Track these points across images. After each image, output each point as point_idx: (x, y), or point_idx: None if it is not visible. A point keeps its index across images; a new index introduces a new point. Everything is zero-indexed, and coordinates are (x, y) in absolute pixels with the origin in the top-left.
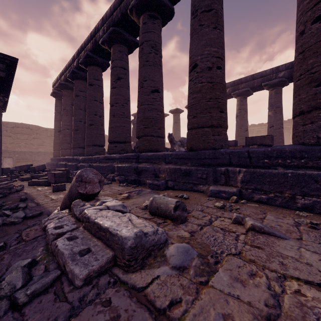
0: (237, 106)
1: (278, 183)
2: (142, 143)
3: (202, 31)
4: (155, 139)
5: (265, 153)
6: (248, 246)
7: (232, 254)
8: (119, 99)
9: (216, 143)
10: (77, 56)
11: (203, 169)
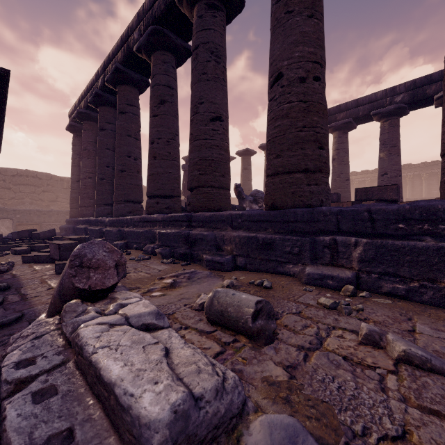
0: (334, 144)
1: (426, 264)
2: (196, 197)
3: (291, 21)
4: (216, 191)
5: (399, 213)
6: (414, 409)
7: (389, 436)
8: (163, 133)
9: (313, 197)
10: (102, 72)
11: (294, 238)
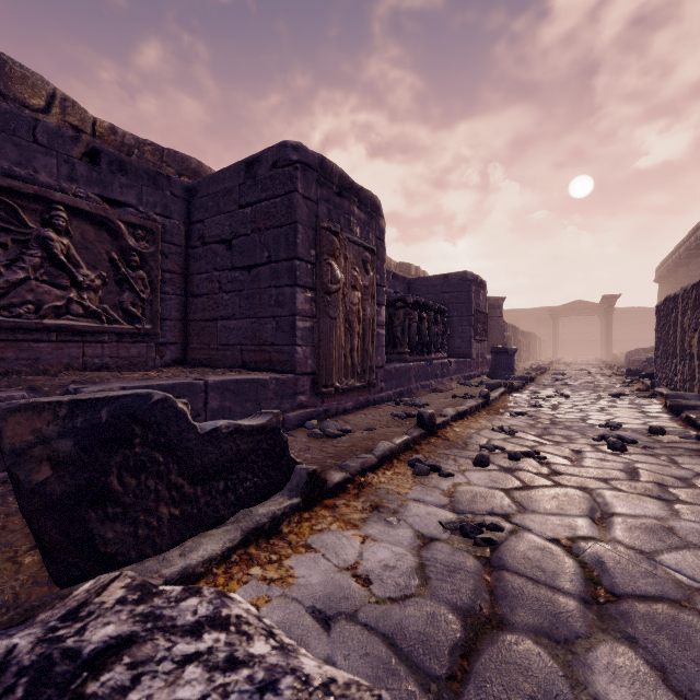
0: None
1: None
2: None
3: None
4: None
5: None
6: None
7: None
8: None
9: None
10: (671, 257)
11: None
